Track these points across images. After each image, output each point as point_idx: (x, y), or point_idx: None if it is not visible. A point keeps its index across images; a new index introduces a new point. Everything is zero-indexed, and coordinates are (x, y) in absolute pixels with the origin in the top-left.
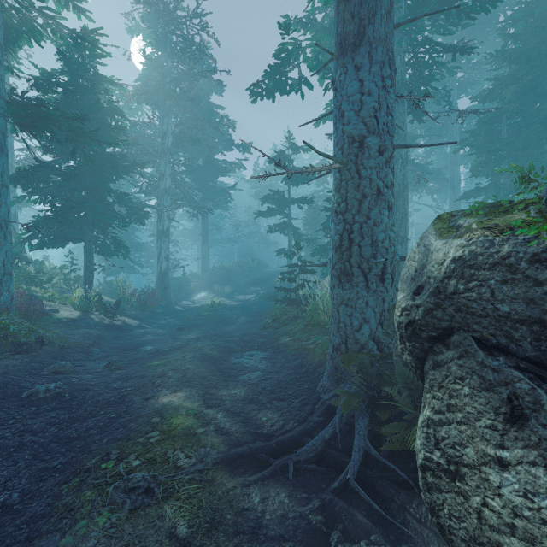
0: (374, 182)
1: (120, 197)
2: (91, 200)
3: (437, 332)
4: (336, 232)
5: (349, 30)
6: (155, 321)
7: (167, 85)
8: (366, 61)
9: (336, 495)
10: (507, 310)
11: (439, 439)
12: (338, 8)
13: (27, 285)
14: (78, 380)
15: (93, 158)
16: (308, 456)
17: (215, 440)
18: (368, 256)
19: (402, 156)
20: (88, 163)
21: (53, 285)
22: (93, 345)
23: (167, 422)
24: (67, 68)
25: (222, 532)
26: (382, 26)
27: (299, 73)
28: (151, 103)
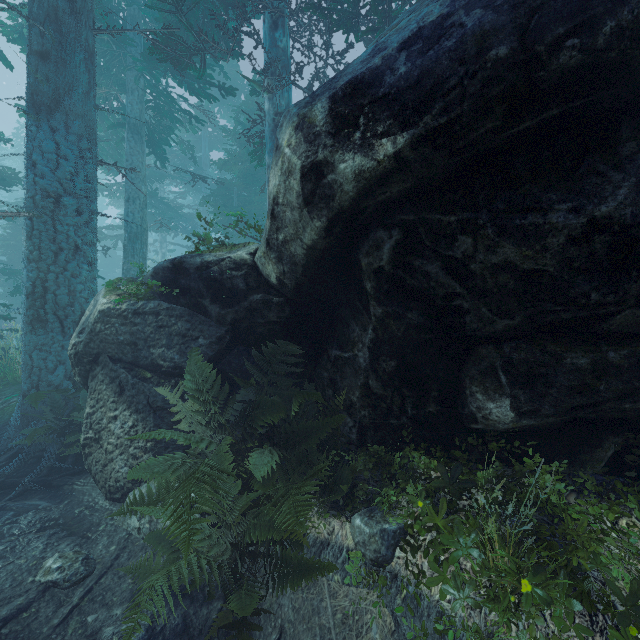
0: (72, 238)
1: None
2: None
3: (93, 357)
4: (28, 278)
5: (44, 89)
6: None
7: None
8: (62, 127)
9: (11, 501)
10: (123, 339)
11: (93, 423)
12: (30, 58)
13: None
14: None
15: None
16: None
17: None
18: (65, 305)
19: (141, 198)
20: None
21: None
22: None
23: None
24: None
25: None
26: (80, 103)
27: None
28: None
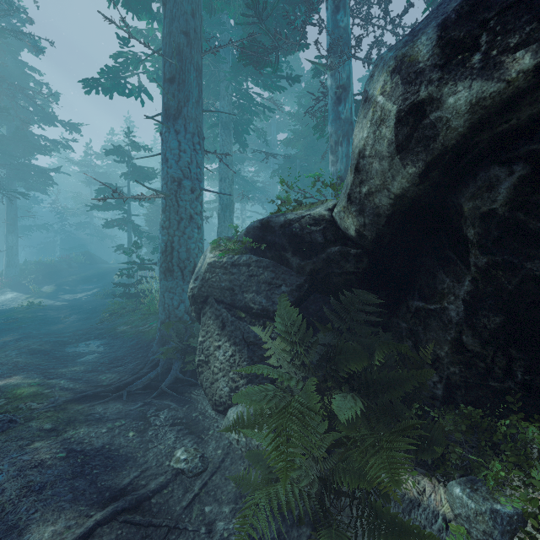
0: (188, 210)
1: None
2: None
3: (203, 299)
4: (163, 241)
5: (172, 104)
6: None
7: None
8: (182, 130)
9: (154, 398)
10: (224, 285)
11: (204, 349)
12: (164, 84)
13: None
14: None
15: None
16: (138, 387)
17: (62, 393)
18: (184, 259)
19: (230, 177)
20: None
21: None
22: None
23: (11, 393)
24: None
25: (77, 422)
26: (193, 110)
27: (139, 81)
28: None
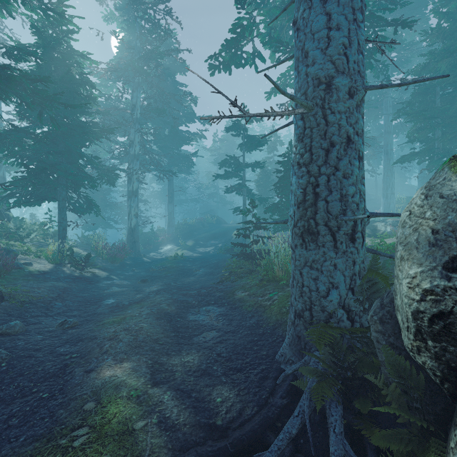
0: (344, 128)
1: (90, 160)
2: (64, 163)
3: None
4: (298, 185)
5: None
6: (123, 273)
7: (137, 63)
8: None
9: None
10: None
11: None
12: None
13: (8, 240)
14: (24, 343)
15: (65, 124)
16: None
17: (156, 441)
18: (337, 213)
19: None
20: (54, 126)
21: (31, 240)
22: (56, 299)
23: (102, 411)
24: (41, 42)
25: None
26: None
27: (253, 47)
28: (124, 81)
